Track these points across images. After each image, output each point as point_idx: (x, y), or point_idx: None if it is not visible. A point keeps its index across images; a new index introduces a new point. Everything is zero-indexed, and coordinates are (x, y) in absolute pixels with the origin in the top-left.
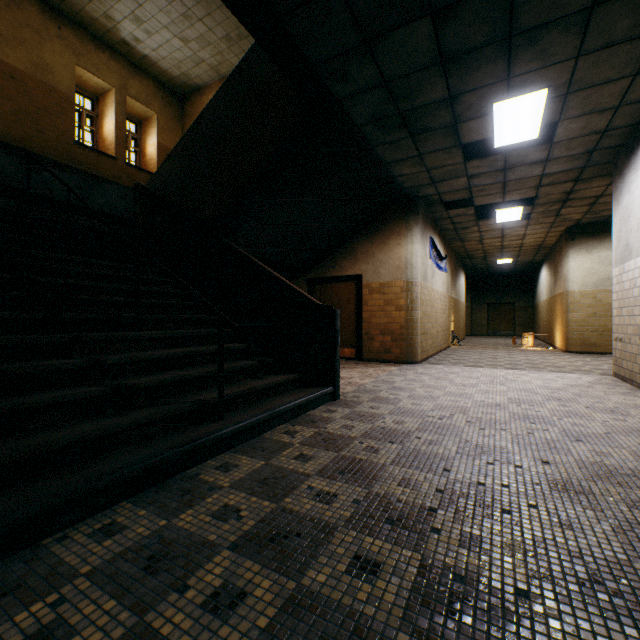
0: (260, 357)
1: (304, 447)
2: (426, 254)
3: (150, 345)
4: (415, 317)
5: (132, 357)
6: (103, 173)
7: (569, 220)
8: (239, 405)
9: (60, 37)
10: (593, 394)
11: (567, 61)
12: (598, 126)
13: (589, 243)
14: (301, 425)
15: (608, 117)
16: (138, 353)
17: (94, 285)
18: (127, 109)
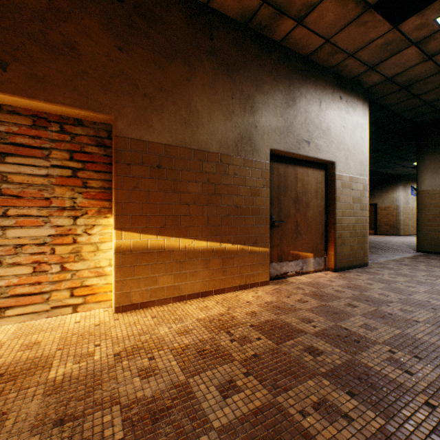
0: None
1: None
2: (407, 194)
3: None
4: (399, 219)
5: None
6: None
7: None
8: None
9: None
10: None
11: None
12: None
13: None
14: None
15: None
16: None
17: None
18: None
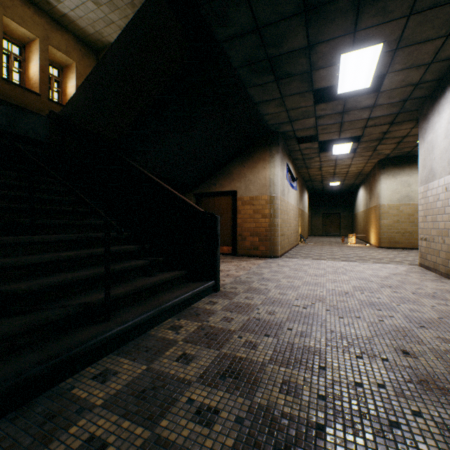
0: (152, 256)
1: (187, 345)
2: (284, 176)
3: (43, 248)
4: (276, 223)
5: (16, 261)
6: (28, 106)
7: (382, 154)
8: (128, 303)
9: None
10: (412, 281)
11: (401, 19)
12: (414, 79)
13: (394, 171)
14: (186, 319)
15: (422, 72)
16: (26, 257)
17: None
18: (50, 57)
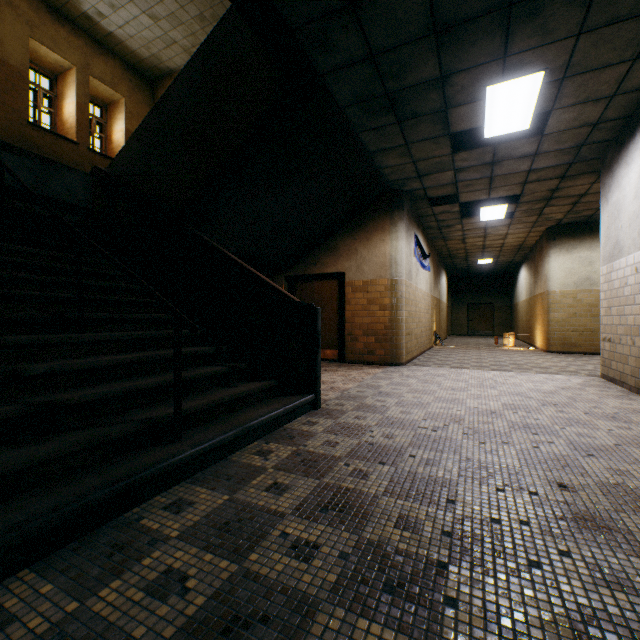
0: (231, 362)
1: (279, 473)
2: (411, 251)
3: (95, 350)
4: (400, 317)
5: (65, 365)
6: (62, 159)
7: (551, 220)
8: (203, 420)
9: (11, 5)
10: (587, 398)
11: (567, 39)
12: (590, 117)
13: (570, 243)
14: (277, 442)
15: (602, 107)
16: (75, 360)
17: (29, 278)
18: (91, 91)
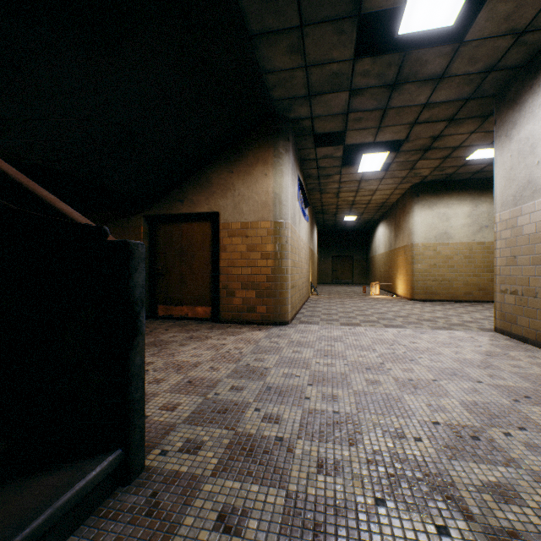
0: None
1: None
2: (295, 194)
3: None
4: (285, 267)
5: None
6: None
7: (418, 176)
8: None
9: None
10: (539, 374)
11: None
12: (523, 18)
13: (431, 200)
14: None
15: None
16: None
17: None
18: None
